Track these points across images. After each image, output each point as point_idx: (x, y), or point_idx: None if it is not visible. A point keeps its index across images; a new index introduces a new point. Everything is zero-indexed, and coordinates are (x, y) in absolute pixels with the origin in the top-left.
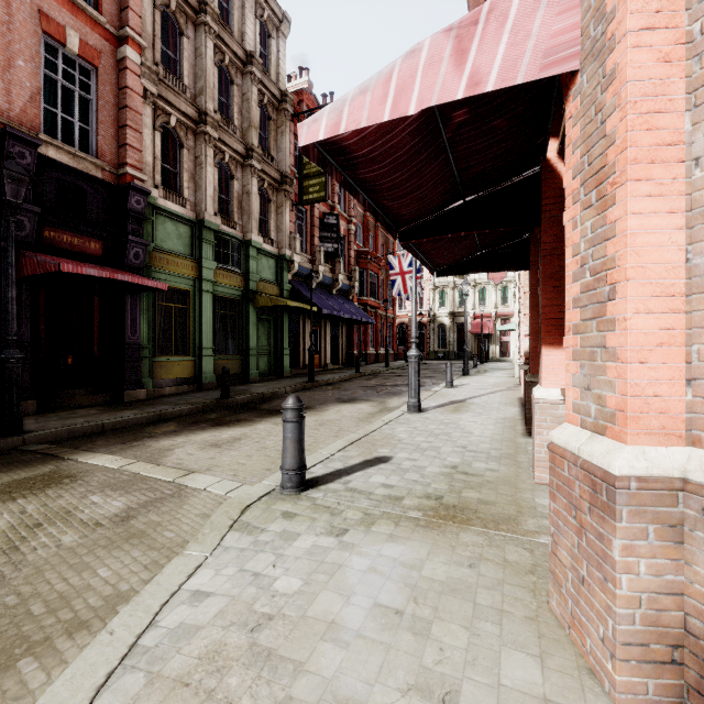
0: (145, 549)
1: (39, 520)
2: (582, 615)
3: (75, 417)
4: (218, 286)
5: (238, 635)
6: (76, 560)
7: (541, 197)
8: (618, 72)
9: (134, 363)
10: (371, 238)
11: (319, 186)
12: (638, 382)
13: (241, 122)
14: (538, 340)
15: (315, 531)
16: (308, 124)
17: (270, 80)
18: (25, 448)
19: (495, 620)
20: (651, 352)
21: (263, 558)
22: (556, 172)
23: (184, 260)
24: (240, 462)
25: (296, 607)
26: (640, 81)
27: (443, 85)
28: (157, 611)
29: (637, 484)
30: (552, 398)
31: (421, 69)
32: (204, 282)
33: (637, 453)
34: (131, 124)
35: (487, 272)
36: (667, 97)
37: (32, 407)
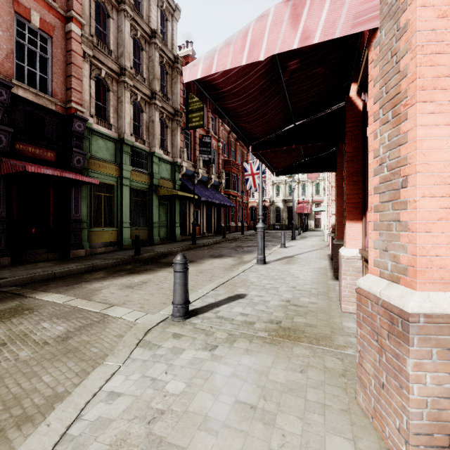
0: (77, 361)
1: (4, 341)
2: (382, 410)
3: (36, 268)
4: (133, 182)
5: (139, 426)
6: (28, 369)
7: (346, 122)
8: (409, 25)
9: (77, 232)
10: (232, 151)
11: (199, 117)
12: (424, 246)
13: (148, 75)
14: (341, 217)
15: (195, 347)
16: (190, 67)
17: (167, 48)
18: (0, 289)
19: (320, 412)
20: (434, 224)
21: (159, 367)
22: (355, 105)
23: (110, 164)
24: (145, 298)
25: (181, 404)
26: (426, 31)
27: (284, 39)
28: (83, 407)
29: (424, 319)
30: (353, 255)
31: (268, 28)
32: (123, 179)
33: (424, 297)
34: (75, 75)
35: (309, 172)
36: (445, 42)
37: (7, 261)
